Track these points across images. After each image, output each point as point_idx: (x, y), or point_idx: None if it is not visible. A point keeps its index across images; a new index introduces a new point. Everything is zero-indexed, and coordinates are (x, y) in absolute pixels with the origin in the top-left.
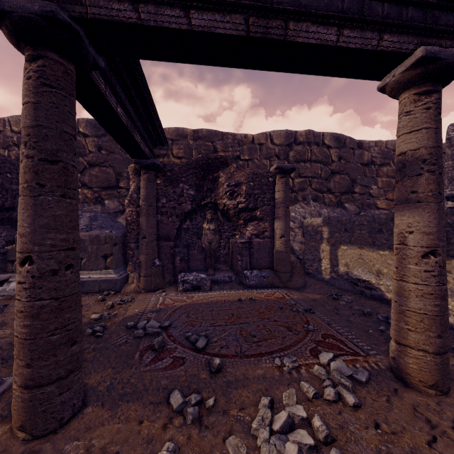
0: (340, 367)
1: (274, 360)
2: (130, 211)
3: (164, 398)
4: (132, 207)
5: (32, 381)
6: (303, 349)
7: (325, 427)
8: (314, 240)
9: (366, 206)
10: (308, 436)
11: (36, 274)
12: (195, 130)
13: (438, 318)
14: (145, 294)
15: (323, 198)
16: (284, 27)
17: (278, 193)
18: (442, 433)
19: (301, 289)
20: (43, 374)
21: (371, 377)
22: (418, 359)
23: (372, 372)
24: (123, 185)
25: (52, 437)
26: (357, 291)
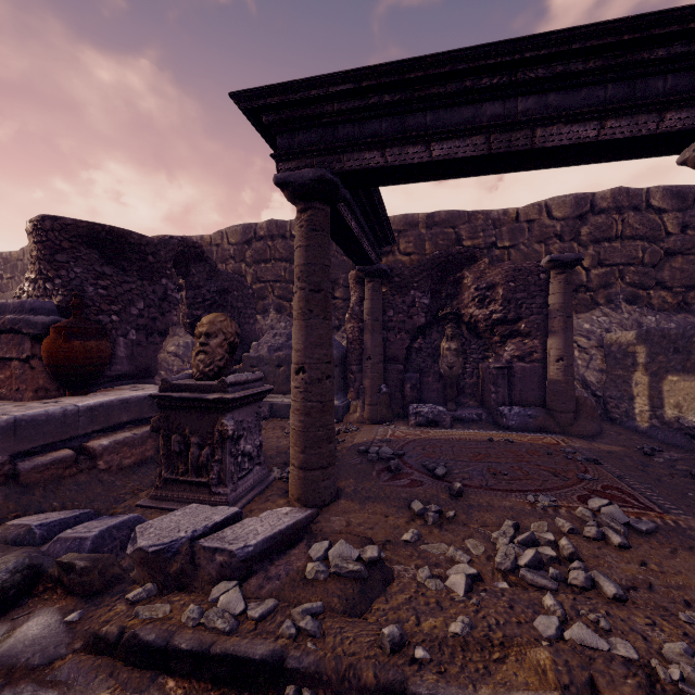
0: (614, 513)
1: (526, 497)
2: (352, 327)
3: (405, 505)
4: (353, 322)
5: (305, 464)
6: (569, 494)
7: (571, 546)
8: (622, 366)
9: None
10: (551, 550)
11: (308, 381)
12: (429, 214)
13: None
14: (370, 425)
15: (647, 297)
16: (530, 136)
17: (553, 296)
18: None
19: (591, 438)
20: (313, 461)
21: (659, 530)
22: None
23: (663, 526)
24: (338, 295)
25: (319, 511)
26: (694, 449)
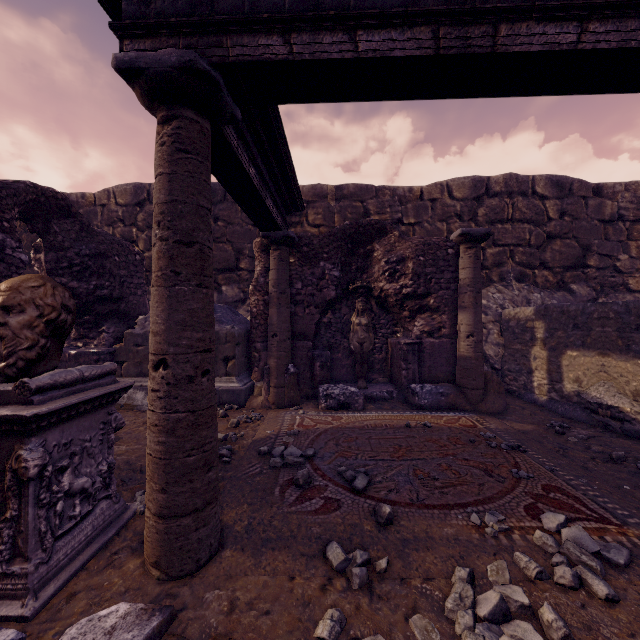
0: (579, 537)
1: (469, 516)
2: (256, 300)
3: (319, 550)
4: (258, 295)
5: (167, 509)
6: (514, 504)
7: (562, 623)
8: (520, 341)
9: (608, 287)
10: (534, 632)
11: (171, 381)
12: (338, 186)
13: None
14: (276, 411)
15: (533, 276)
16: (492, 34)
17: (463, 271)
18: None
19: (501, 415)
20: (179, 503)
21: (633, 558)
22: None
23: (634, 551)
24: (244, 266)
25: (189, 580)
26: (596, 423)
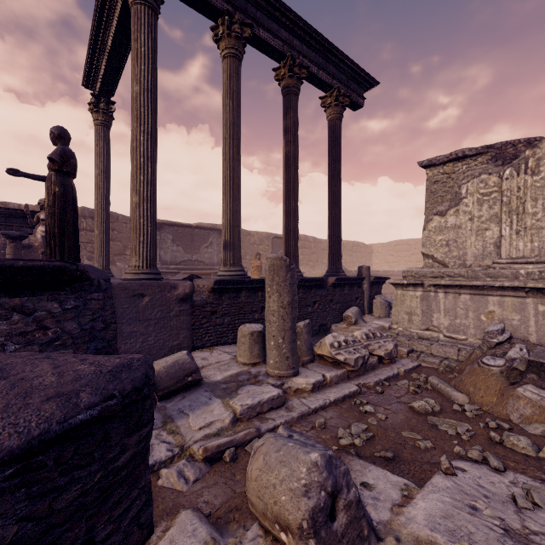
0: None
1: None
2: None
3: None
4: None
5: None
6: None
7: None
8: None
9: None
10: None
11: None
12: None
13: None
14: None
15: None
16: None
17: None
18: None
19: None
20: None
21: None
22: None
23: None
24: None
25: None
26: None
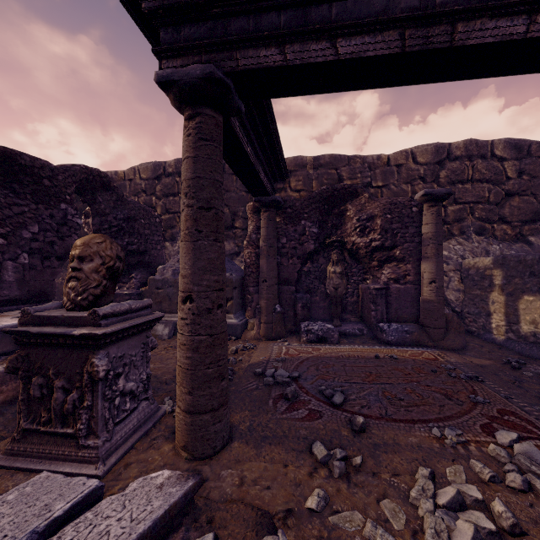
0: (530, 451)
1: (430, 430)
2: (249, 252)
3: (306, 447)
4: (251, 248)
5: (193, 407)
6: (471, 423)
7: (510, 514)
8: (479, 287)
9: None
10: (486, 520)
11: (196, 312)
12: (316, 157)
13: None
14: (266, 342)
15: (492, 230)
16: (450, 31)
17: (426, 226)
18: None
19: (461, 351)
20: (201, 403)
21: None
22: None
23: None
24: (238, 225)
25: (209, 461)
26: None
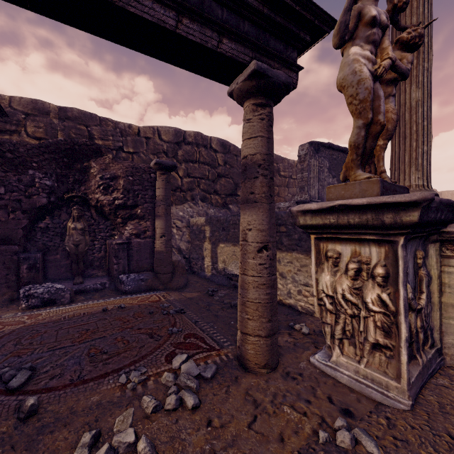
0: (190, 368)
1: (119, 378)
2: None
3: None
4: None
5: None
6: (160, 356)
7: (148, 448)
8: (198, 239)
9: None
10: None
11: None
12: (62, 107)
13: (269, 305)
14: None
15: (210, 199)
16: None
17: (158, 190)
18: (262, 410)
19: (182, 289)
20: None
21: (218, 370)
22: (254, 344)
23: (220, 364)
24: None
25: None
26: (231, 285)
